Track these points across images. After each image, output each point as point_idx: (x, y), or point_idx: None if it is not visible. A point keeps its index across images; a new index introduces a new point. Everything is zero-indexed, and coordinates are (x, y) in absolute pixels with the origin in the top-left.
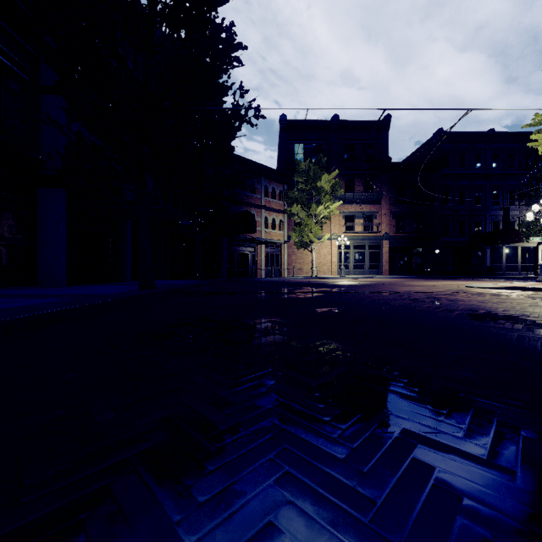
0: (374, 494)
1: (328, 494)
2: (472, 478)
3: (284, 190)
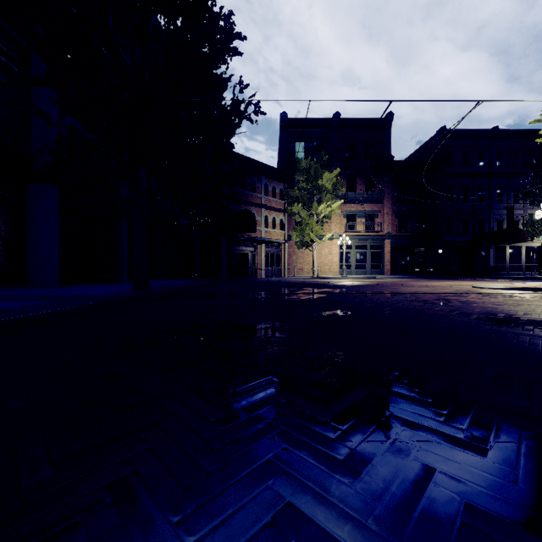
0: None
1: None
2: None
3: (284, 188)
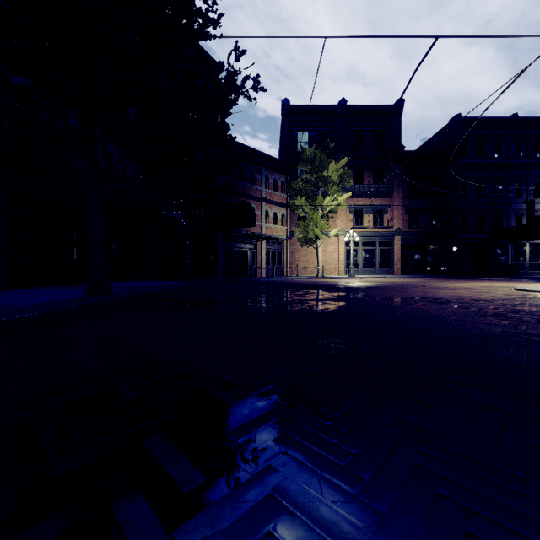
0: None
1: None
2: None
3: (286, 181)
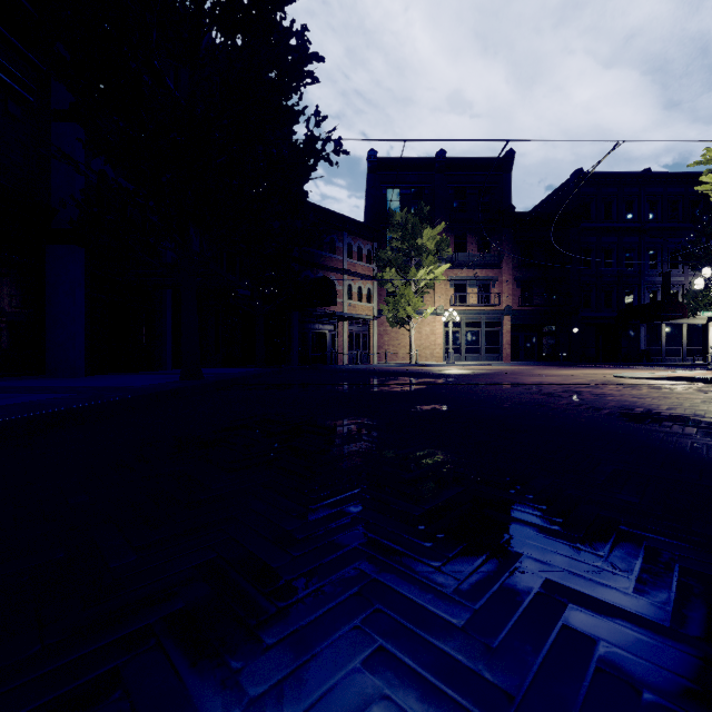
0: (510, 683)
1: (441, 683)
2: (653, 656)
3: (373, 249)
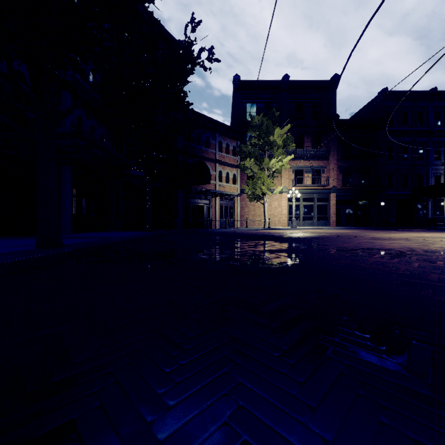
0: None
1: None
2: None
3: (237, 146)
